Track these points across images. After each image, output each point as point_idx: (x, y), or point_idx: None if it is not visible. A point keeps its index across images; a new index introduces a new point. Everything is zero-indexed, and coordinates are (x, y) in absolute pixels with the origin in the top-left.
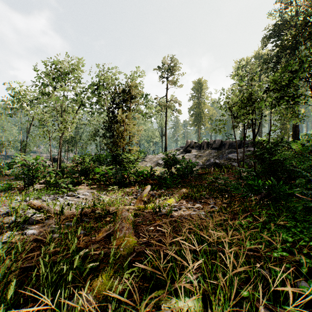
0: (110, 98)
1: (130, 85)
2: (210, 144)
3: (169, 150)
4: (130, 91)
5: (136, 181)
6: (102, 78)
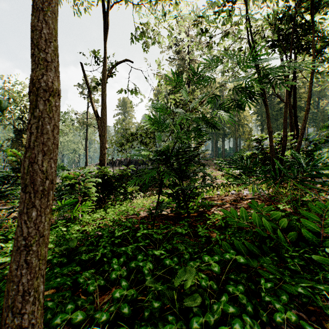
0: (18, 115)
1: None
2: (122, 162)
3: (90, 165)
4: None
5: None
6: (7, 94)
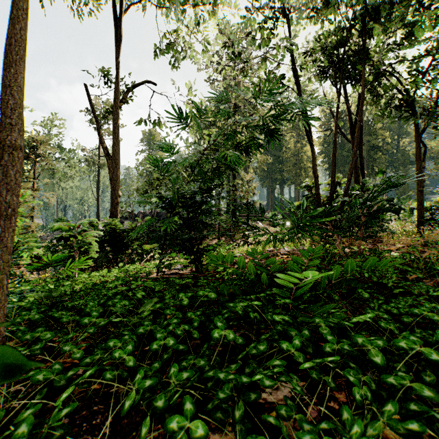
0: None
1: (34, 138)
2: (146, 215)
3: (103, 220)
4: (34, 147)
5: (28, 263)
6: None
